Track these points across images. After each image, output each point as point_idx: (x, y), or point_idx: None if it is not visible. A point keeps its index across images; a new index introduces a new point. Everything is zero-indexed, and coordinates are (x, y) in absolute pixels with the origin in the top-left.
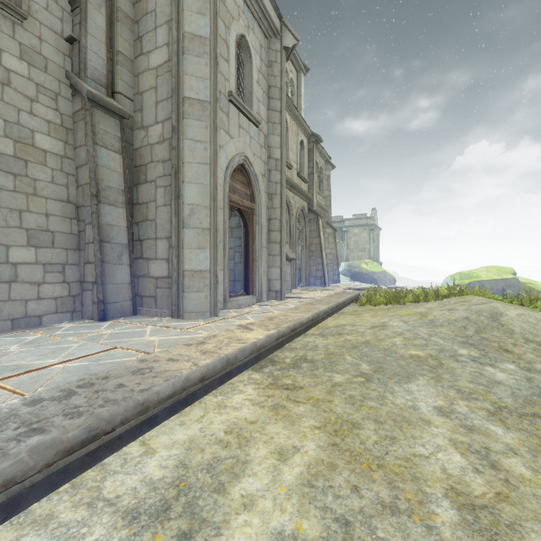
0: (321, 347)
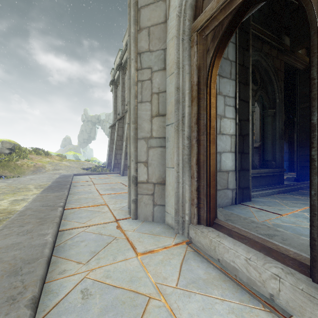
0: None
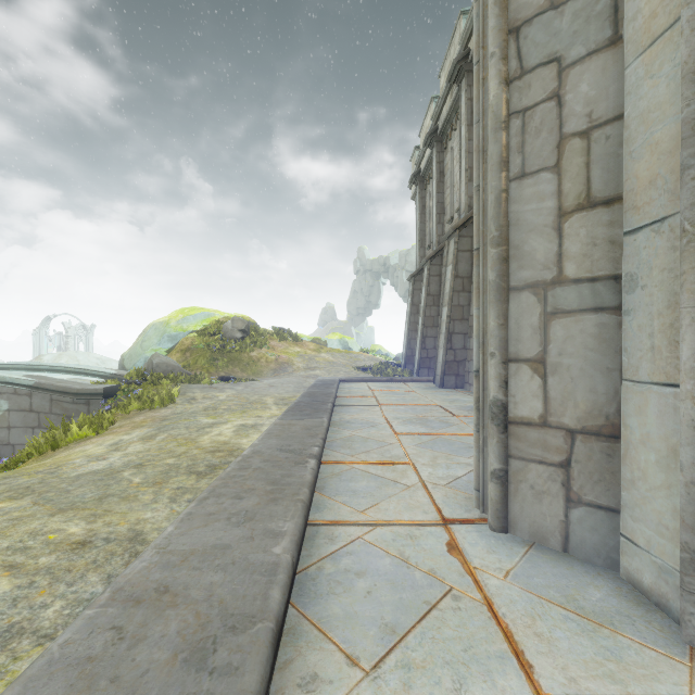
0: (166, 494)
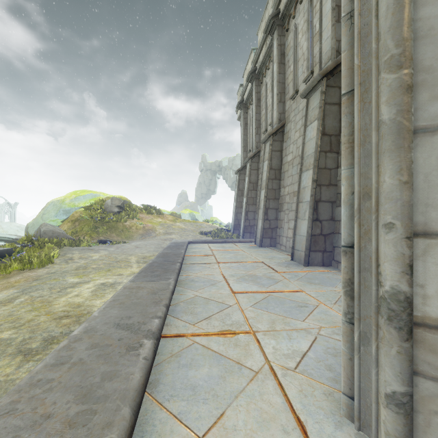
0: None
